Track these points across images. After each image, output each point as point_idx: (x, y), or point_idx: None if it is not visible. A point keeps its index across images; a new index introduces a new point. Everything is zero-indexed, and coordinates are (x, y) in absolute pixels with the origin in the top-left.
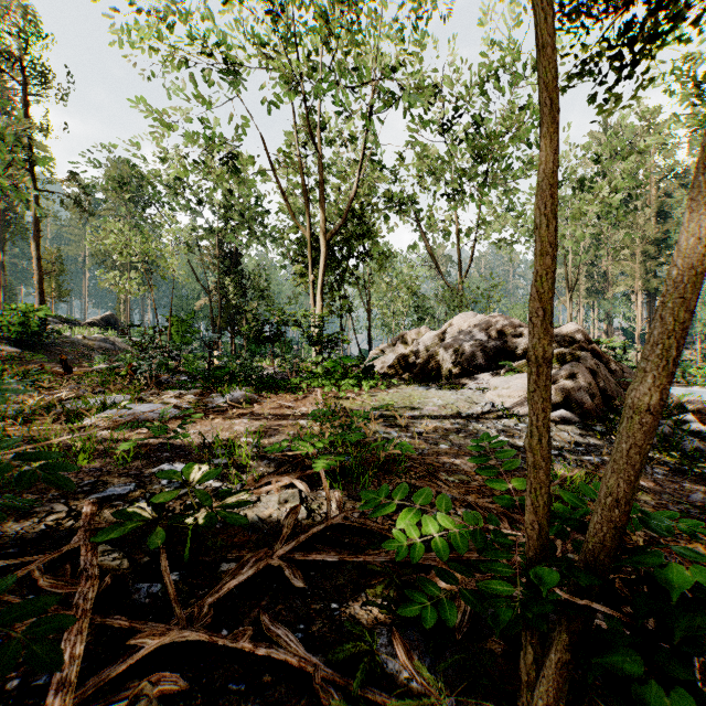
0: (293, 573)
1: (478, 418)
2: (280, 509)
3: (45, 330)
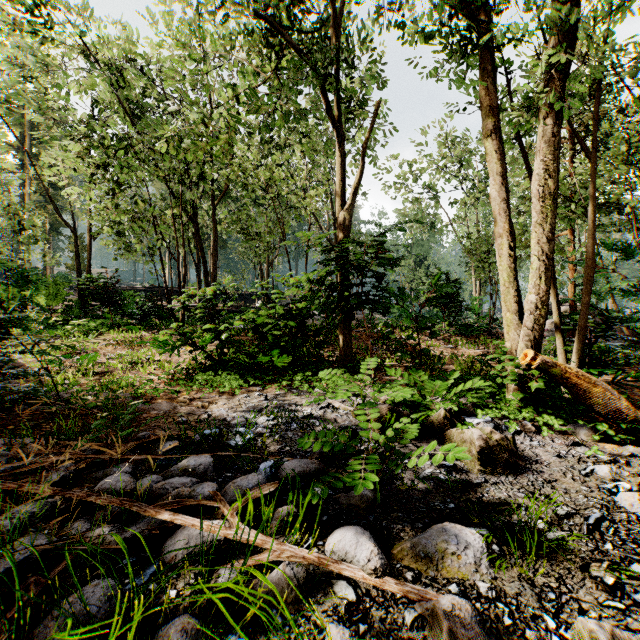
0: None
1: None
2: None
3: None
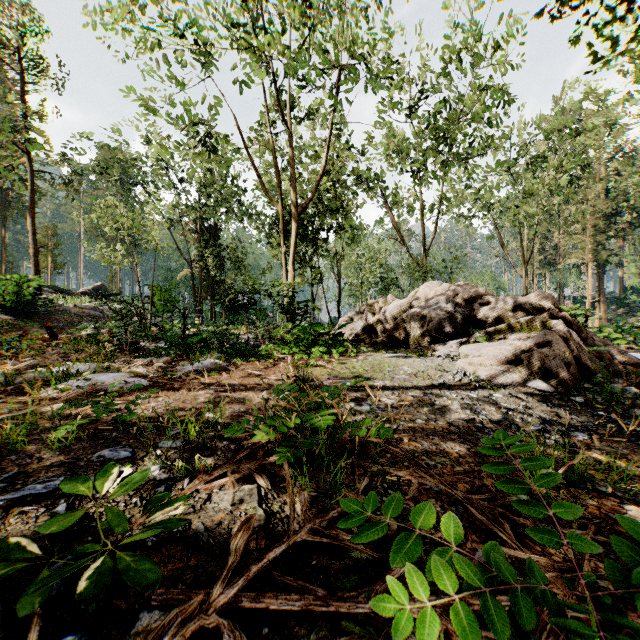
0: (236, 638)
1: (450, 388)
2: (233, 512)
3: (38, 299)
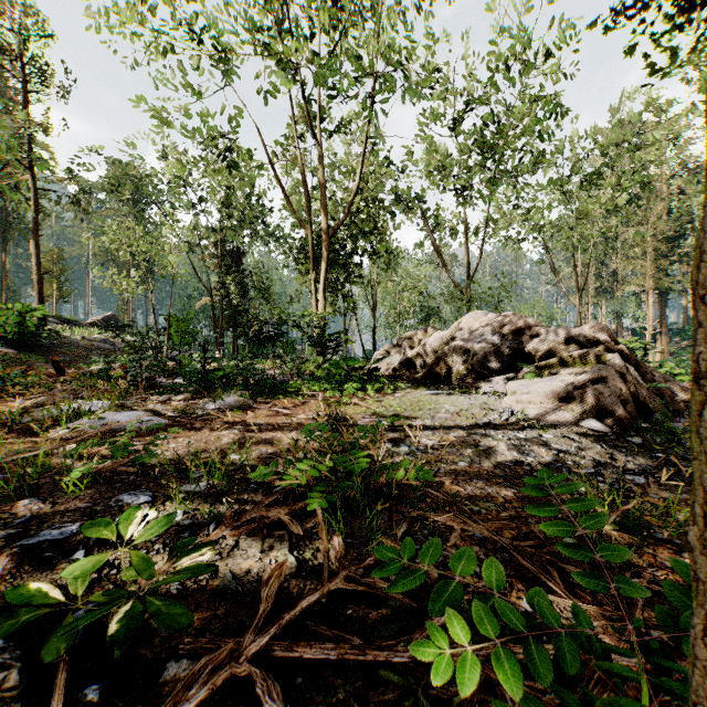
0: (269, 688)
1: (496, 427)
2: (263, 560)
3: (43, 330)
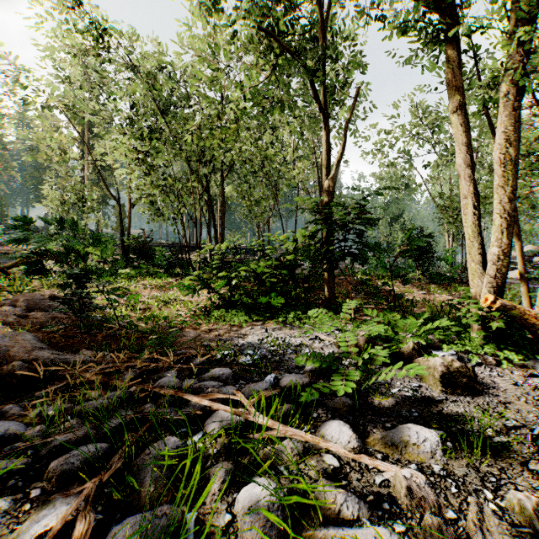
0: None
1: None
2: None
3: None
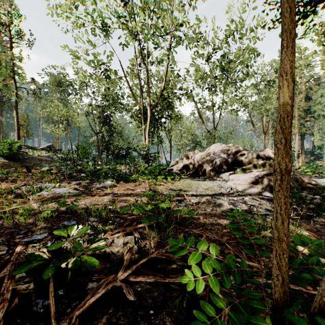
0: (128, 290)
1: (224, 195)
2: (124, 247)
3: (20, 152)
